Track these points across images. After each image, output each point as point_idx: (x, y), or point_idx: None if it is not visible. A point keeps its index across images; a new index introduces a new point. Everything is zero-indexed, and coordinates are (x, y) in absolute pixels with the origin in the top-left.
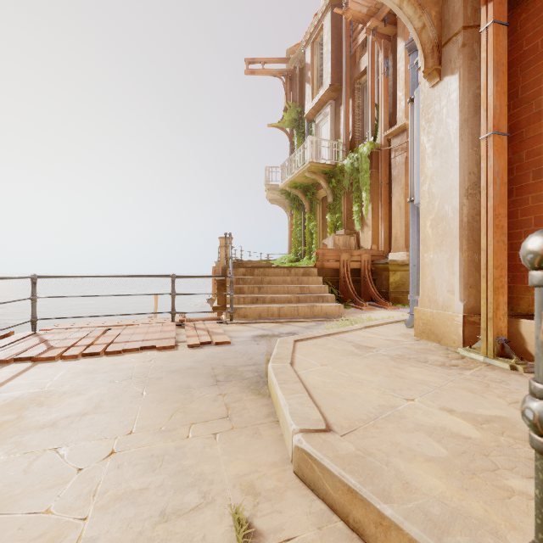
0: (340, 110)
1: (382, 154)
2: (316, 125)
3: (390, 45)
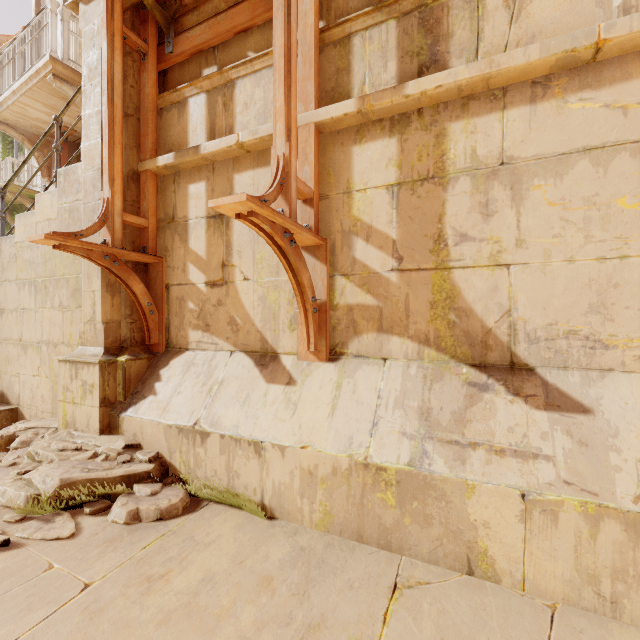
0: None
1: None
2: None
3: None
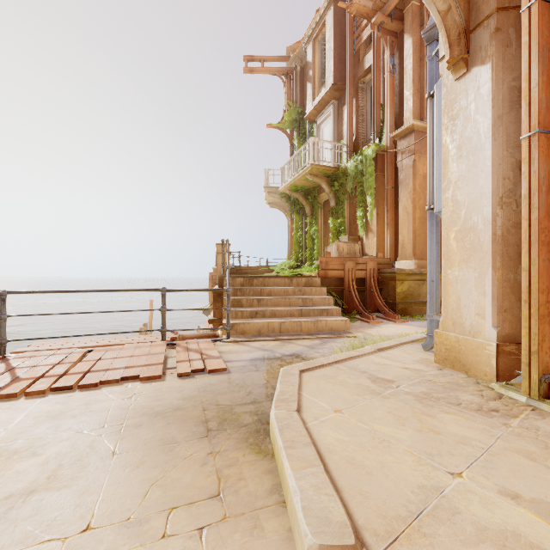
0: (343, 111)
1: (388, 157)
2: (318, 126)
3: (396, 42)
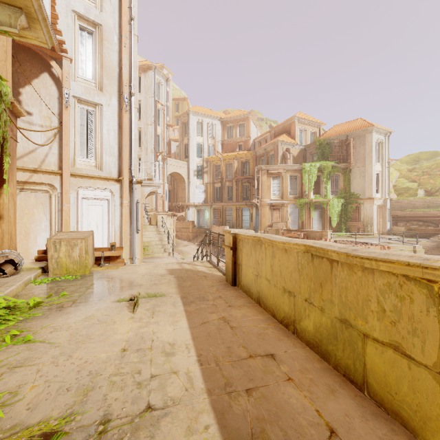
0: None
1: None
2: None
3: None
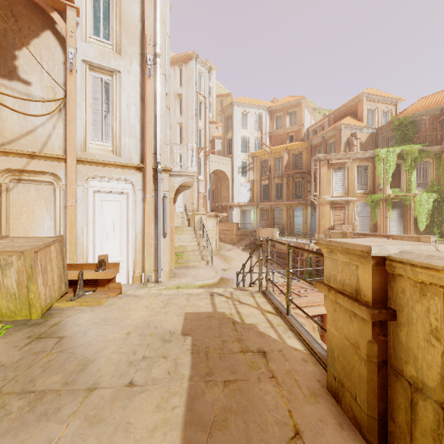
0: None
1: None
2: None
3: None
